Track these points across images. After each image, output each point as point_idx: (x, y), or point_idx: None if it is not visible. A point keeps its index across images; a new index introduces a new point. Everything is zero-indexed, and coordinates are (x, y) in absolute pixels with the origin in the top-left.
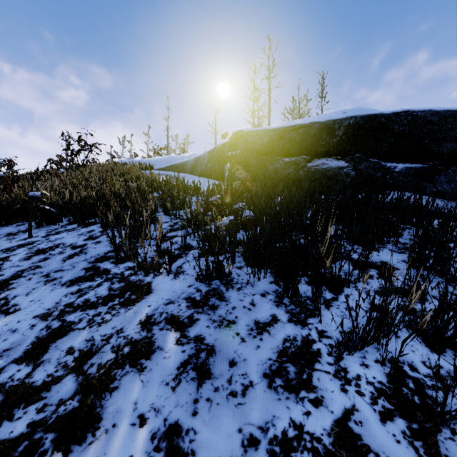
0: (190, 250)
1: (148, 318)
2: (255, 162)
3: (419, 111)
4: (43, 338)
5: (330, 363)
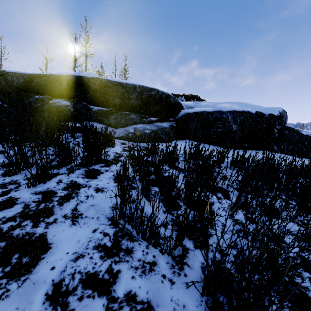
0: None
1: None
2: (15, 95)
3: (103, 79)
4: None
5: None
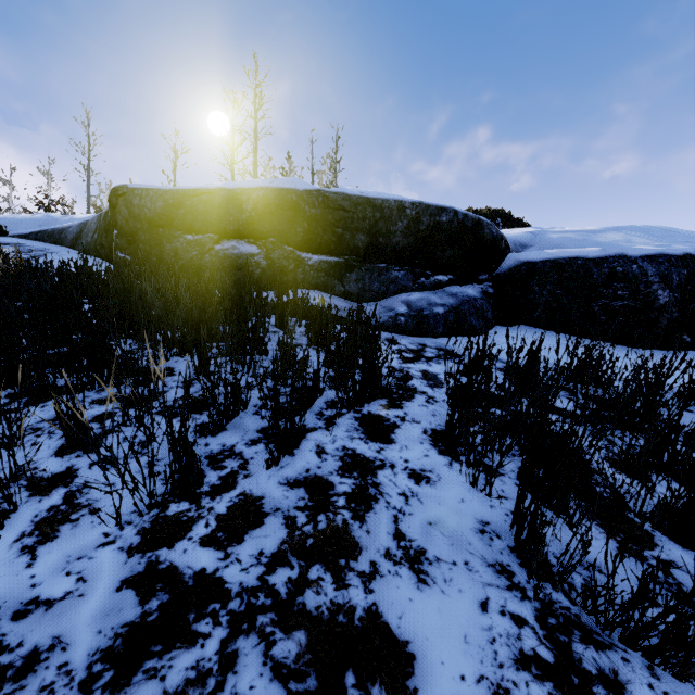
0: None
1: None
2: (146, 237)
3: (332, 193)
4: None
5: None
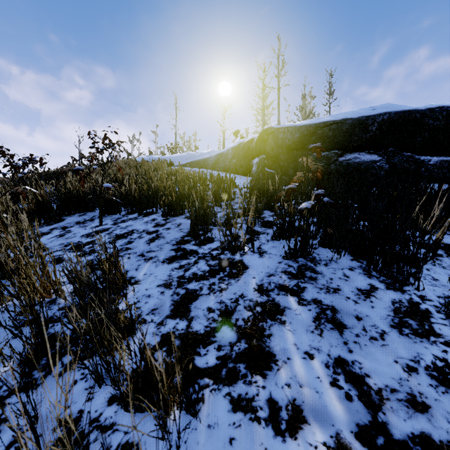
0: (258, 234)
1: (260, 286)
2: (285, 157)
3: None
4: (179, 301)
5: (442, 318)
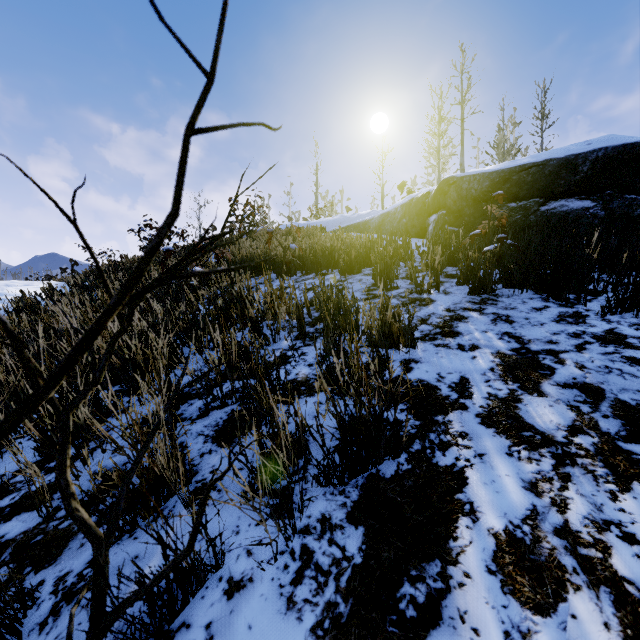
0: (442, 283)
1: (447, 309)
2: (471, 211)
3: None
4: None
5: (597, 317)
